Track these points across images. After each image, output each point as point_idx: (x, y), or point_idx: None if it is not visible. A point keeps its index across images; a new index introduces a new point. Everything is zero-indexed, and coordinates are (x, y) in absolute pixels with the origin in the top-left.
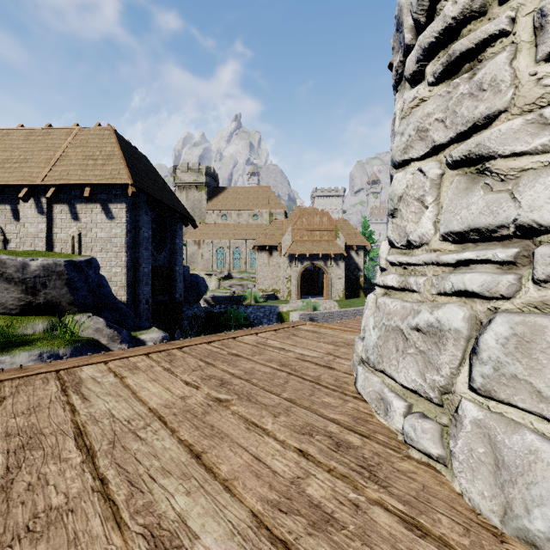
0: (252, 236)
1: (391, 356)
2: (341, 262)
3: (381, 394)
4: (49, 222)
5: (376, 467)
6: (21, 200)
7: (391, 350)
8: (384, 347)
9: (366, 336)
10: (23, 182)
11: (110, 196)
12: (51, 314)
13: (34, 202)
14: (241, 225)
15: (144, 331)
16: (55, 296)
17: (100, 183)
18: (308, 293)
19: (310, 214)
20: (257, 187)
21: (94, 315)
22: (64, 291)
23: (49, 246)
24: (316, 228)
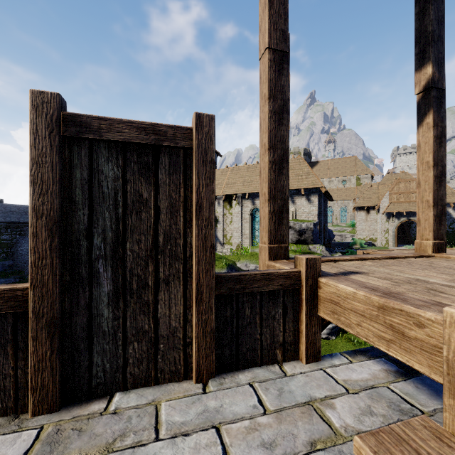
0: (342, 198)
1: None
2: None
3: None
4: None
5: None
6: None
7: None
8: None
9: None
10: None
11: (310, 192)
12: (303, 244)
13: None
14: (332, 190)
15: (334, 254)
16: (307, 237)
17: (308, 187)
18: (400, 242)
19: (406, 181)
20: (344, 158)
21: (321, 245)
22: (310, 235)
23: None
24: (412, 191)
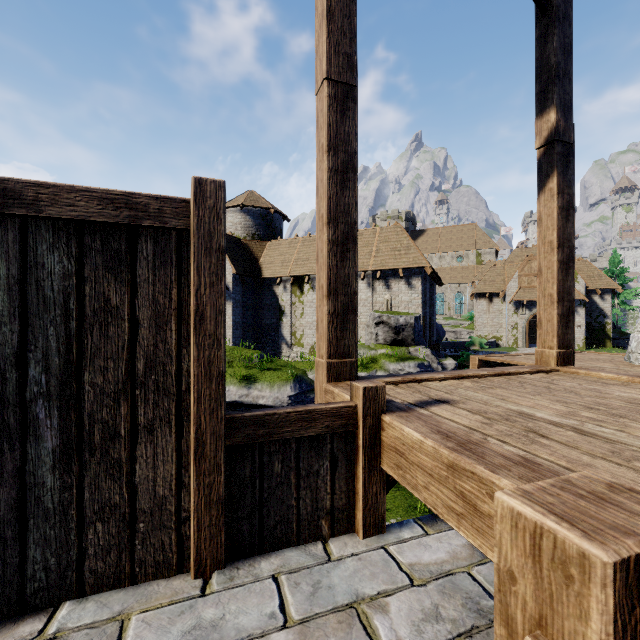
0: (457, 280)
1: (639, 348)
2: (580, 308)
3: (636, 358)
4: (372, 291)
5: (635, 366)
6: (361, 280)
7: (639, 347)
8: (637, 346)
9: (631, 345)
10: (362, 269)
11: (410, 274)
12: (401, 345)
13: (365, 280)
14: (443, 269)
15: (443, 359)
16: (406, 336)
17: (409, 267)
18: (533, 342)
19: None
20: (460, 226)
21: (425, 347)
22: (410, 333)
23: (372, 306)
24: None
